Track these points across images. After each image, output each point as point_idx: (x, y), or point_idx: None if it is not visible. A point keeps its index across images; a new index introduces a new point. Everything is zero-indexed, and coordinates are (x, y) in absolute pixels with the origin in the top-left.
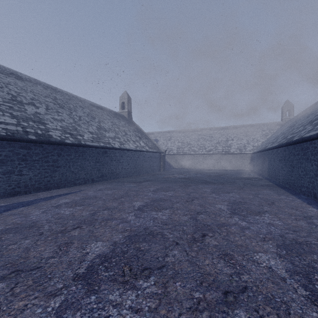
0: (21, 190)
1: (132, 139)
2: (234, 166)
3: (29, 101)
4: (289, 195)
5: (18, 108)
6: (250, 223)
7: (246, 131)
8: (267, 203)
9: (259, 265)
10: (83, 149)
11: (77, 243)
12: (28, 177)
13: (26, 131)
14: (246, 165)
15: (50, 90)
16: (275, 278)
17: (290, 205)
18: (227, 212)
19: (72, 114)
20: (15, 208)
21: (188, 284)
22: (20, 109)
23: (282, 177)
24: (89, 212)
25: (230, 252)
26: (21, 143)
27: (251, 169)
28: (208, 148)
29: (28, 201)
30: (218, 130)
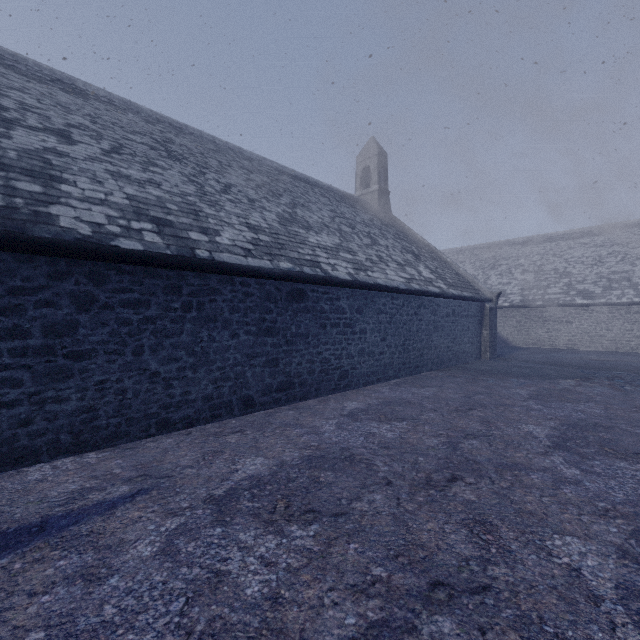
0: None
1: (395, 259)
2: None
3: (53, 126)
4: None
5: None
6: None
7: None
8: None
9: None
10: (206, 282)
11: None
12: None
13: None
14: None
15: (164, 127)
16: None
17: None
18: None
19: (205, 176)
20: None
21: None
22: None
23: None
24: None
25: None
26: None
27: None
28: None
29: None
30: None
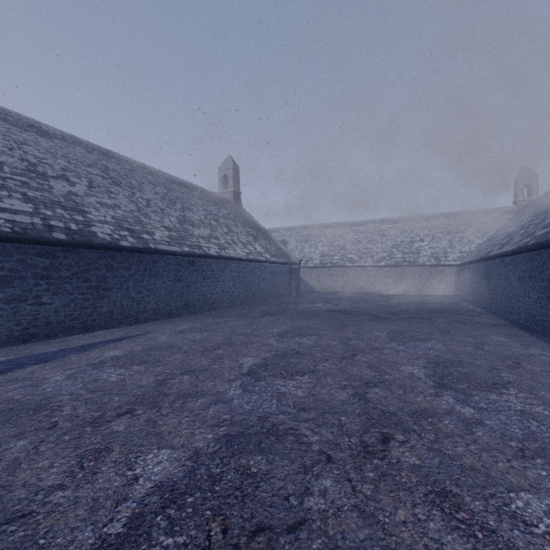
0: (39, 331)
1: (242, 241)
2: (426, 288)
3: (59, 173)
4: (546, 346)
5: (38, 185)
6: (482, 410)
7: (447, 224)
8: (506, 365)
9: (529, 528)
10: (153, 258)
11: (120, 450)
12: (51, 308)
13: (49, 225)
14: (447, 286)
15: (98, 154)
16: None
17: None
18: (428, 383)
19: (135, 195)
20: (20, 368)
21: None
22: (40, 187)
23: (525, 310)
24: (155, 378)
25: (452, 486)
26: (40, 246)
27: (458, 294)
28: (377, 256)
29: (47, 354)
30: (395, 224)
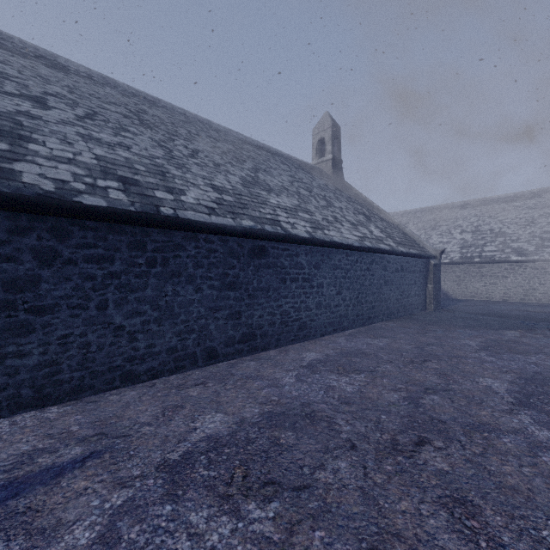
0: None
1: (348, 219)
2: None
3: (30, 93)
4: None
5: None
6: None
7: None
8: None
9: None
10: (170, 238)
11: None
12: None
13: None
14: None
15: (138, 100)
16: None
17: None
18: None
19: (174, 142)
20: None
21: None
22: None
23: None
24: None
25: None
26: None
27: None
28: None
29: None
30: None
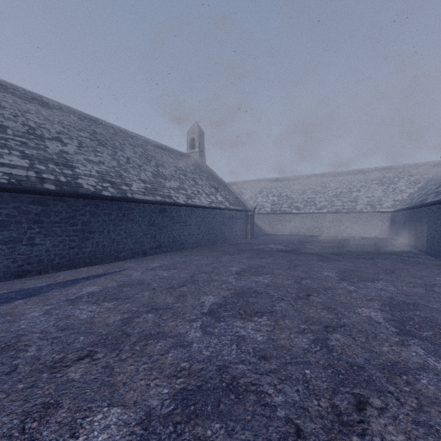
0: (32, 268)
1: (205, 191)
2: (363, 231)
3: (54, 135)
4: None
5: (35, 145)
6: None
7: (381, 177)
8: None
9: None
10: (130, 206)
11: (68, 407)
12: (43, 248)
13: (42, 177)
14: (382, 230)
15: (88, 121)
16: None
17: None
18: (389, 329)
19: (117, 154)
20: (7, 302)
21: None
22: (37, 146)
23: None
24: (122, 316)
25: None
26: (33, 196)
27: (391, 237)
28: (319, 204)
29: (35, 289)
30: (335, 177)
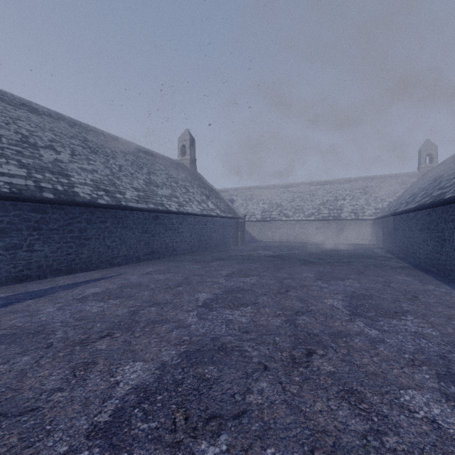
0: (32, 273)
1: (197, 199)
2: (347, 238)
3: (47, 144)
4: (439, 283)
5: (30, 153)
6: (384, 332)
7: (364, 186)
8: (407, 298)
9: (412, 414)
10: (124, 213)
11: (103, 363)
12: (42, 254)
13: (40, 186)
14: (364, 236)
15: (78, 128)
16: (447, 443)
17: (444, 301)
18: (344, 312)
19: (109, 162)
20: (18, 302)
21: (287, 453)
22: (32, 155)
23: (424, 256)
24: (128, 309)
25: (358, 386)
26: (32, 204)
27: (373, 243)
28: (308, 212)
29: (40, 291)
30: (322, 186)
